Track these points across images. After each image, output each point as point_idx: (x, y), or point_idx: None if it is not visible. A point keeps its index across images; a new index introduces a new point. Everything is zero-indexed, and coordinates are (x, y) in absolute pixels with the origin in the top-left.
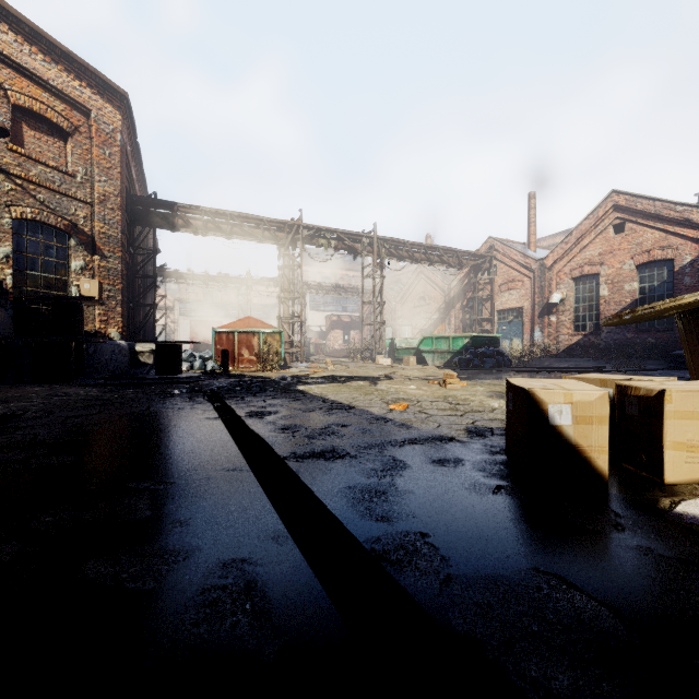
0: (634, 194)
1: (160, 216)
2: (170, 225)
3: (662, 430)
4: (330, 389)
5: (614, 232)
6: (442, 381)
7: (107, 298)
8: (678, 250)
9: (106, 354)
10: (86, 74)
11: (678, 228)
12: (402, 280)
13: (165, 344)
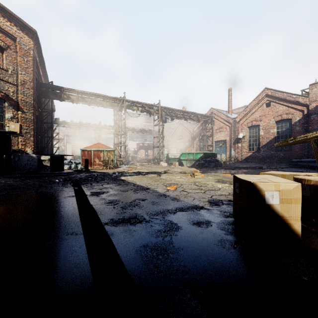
0: (274, 90)
1: (54, 93)
2: (60, 98)
3: None
4: (137, 178)
5: (266, 106)
6: (192, 174)
7: (25, 133)
8: (293, 115)
9: (24, 161)
10: (14, 19)
11: (293, 105)
12: (172, 127)
13: (55, 156)
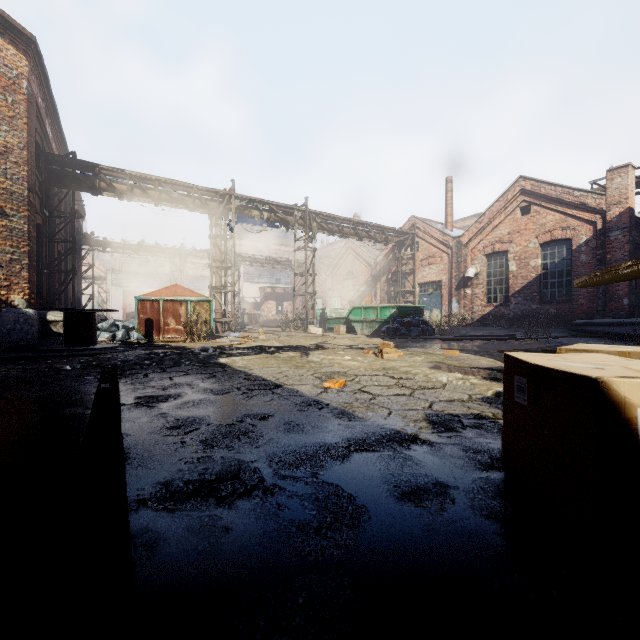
0: (538, 180)
1: (78, 178)
2: (91, 188)
3: None
4: (256, 361)
5: (521, 213)
6: (379, 351)
7: (9, 261)
8: (576, 231)
9: (7, 323)
10: None
11: (576, 211)
12: (332, 255)
13: (75, 312)
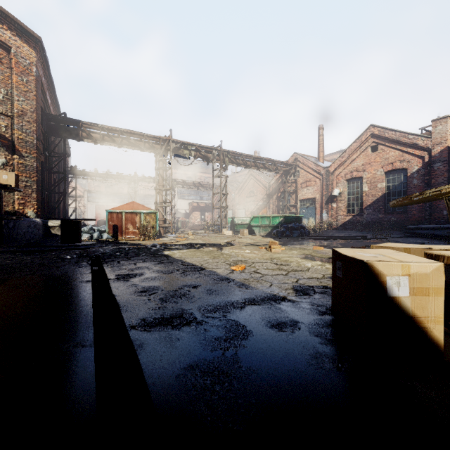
0: (383, 127)
1: (68, 130)
2: (76, 136)
3: None
4: (188, 253)
5: (371, 151)
6: (268, 247)
7: (24, 187)
8: (410, 163)
9: (23, 228)
10: (7, 20)
11: (410, 149)
12: (239, 180)
13: (68, 221)
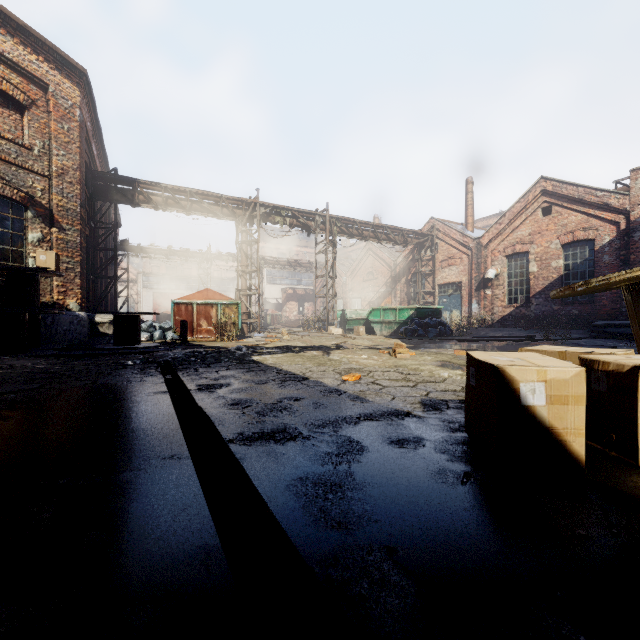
0: (559, 181)
1: (120, 192)
2: (131, 200)
3: (636, 409)
4: (284, 359)
5: (542, 214)
6: (392, 351)
7: (65, 270)
8: (598, 231)
9: (64, 325)
10: (44, 49)
11: (598, 212)
12: (352, 256)
13: (123, 315)
